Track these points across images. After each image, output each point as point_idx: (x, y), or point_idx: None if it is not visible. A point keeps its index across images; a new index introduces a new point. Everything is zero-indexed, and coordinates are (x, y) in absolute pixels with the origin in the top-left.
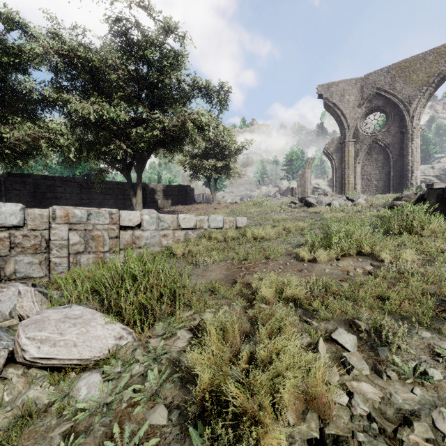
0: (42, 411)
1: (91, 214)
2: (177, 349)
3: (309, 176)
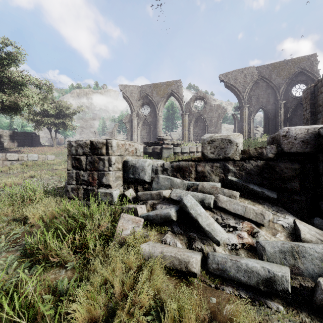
0: None
1: None
2: None
3: (115, 134)
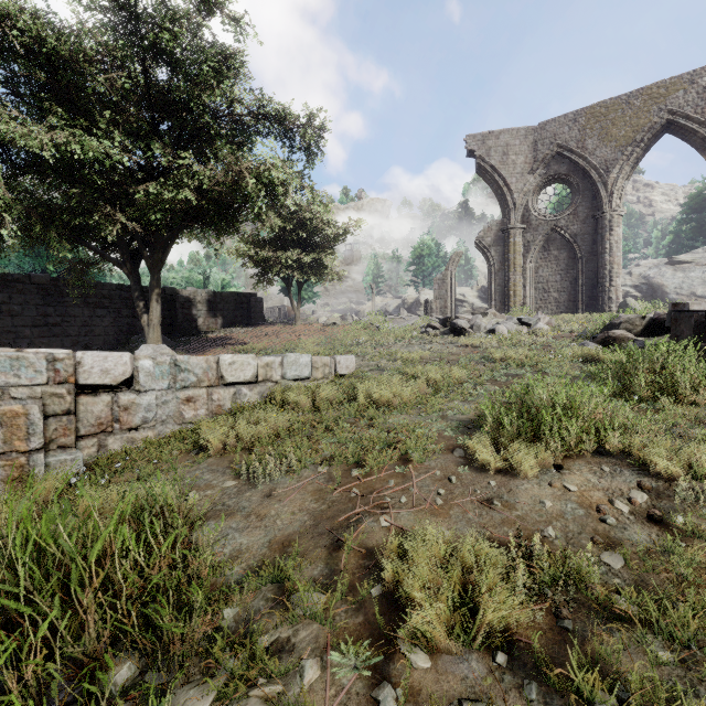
0: None
1: None
2: None
3: (453, 282)
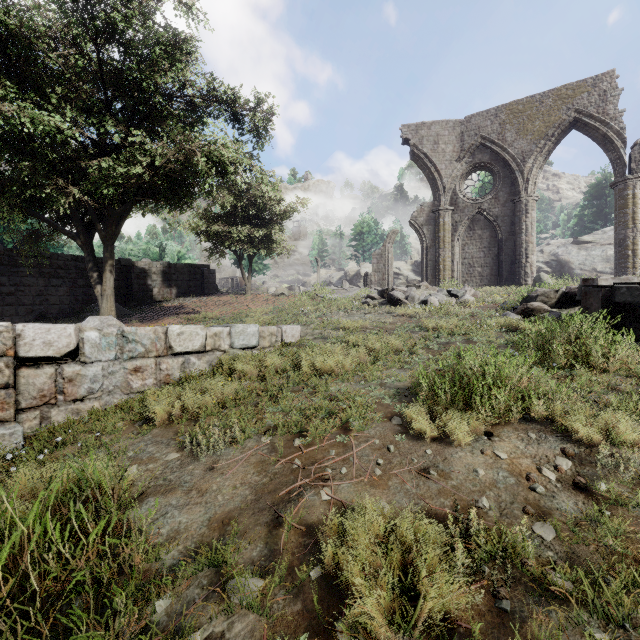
0: None
1: None
2: None
3: (390, 257)
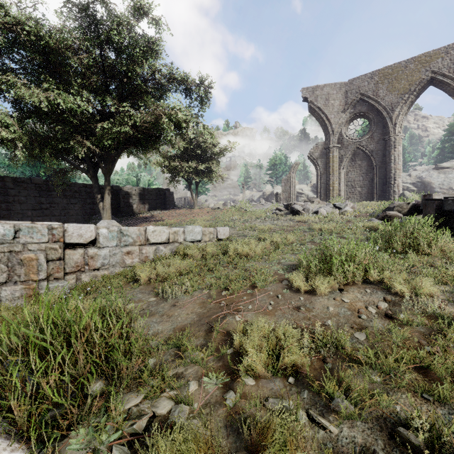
0: None
1: (20, 231)
2: None
3: (293, 181)
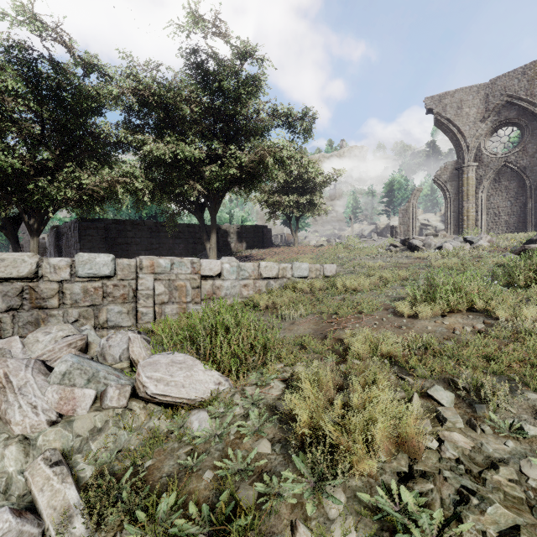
0: (165, 437)
1: (174, 264)
2: (272, 397)
3: (414, 212)
